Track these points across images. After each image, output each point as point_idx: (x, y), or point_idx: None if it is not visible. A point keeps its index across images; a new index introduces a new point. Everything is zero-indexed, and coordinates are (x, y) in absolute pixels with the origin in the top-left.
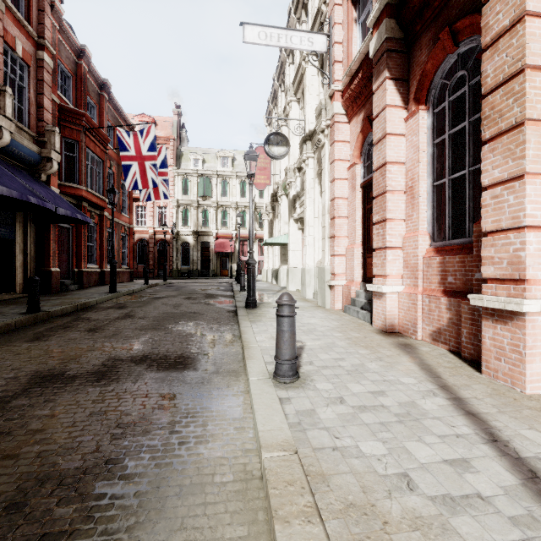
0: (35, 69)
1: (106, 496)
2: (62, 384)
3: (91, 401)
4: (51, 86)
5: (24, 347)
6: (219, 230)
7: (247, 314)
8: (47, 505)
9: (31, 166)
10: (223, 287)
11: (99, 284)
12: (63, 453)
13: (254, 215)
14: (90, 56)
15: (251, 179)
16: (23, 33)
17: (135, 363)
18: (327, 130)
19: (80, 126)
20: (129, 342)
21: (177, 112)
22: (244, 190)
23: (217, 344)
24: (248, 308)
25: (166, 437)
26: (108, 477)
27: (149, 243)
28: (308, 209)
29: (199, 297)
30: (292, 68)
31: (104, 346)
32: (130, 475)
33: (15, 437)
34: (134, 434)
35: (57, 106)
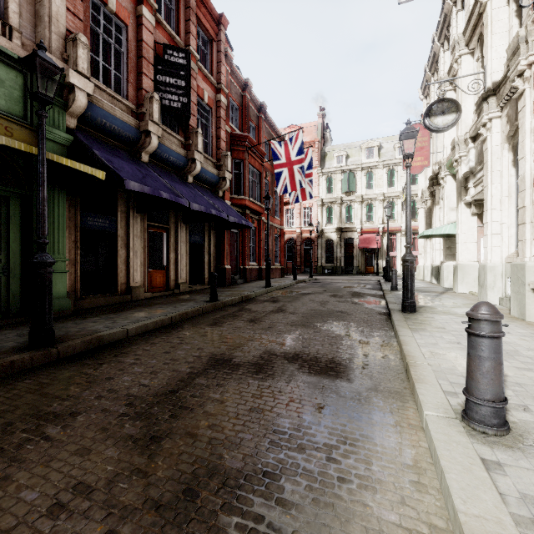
0: (215, 110)
1: (263, 521)
2: (229, 370)
3: (251, 394)
4: (225, 120)
5: (206, 330)
6: (363, 225)
7: (404, 319)
8: (213, 504)
9: (213, 186)
10: (370, 285)
11: (257, 279)
12: (228, 446)
13: (405, 205)
14: (251, 86)
15: (408, 161)
16: (208, 84)
17: (288, 360)
18: (529, 70)
19: (244, 147)
20: (282, 337)
21: (321, 115)
22: (392, 179)
23: (371, 352)
24: (404, 311)
25: (322, 463)
26: (265, 494)
27: (296, 242)
28: (491, 186)
29: (345, 295)
30: (460, 16)
31: (261, 337)
32: (287, 502)
33: (195, 415)
34: (289, 446)
35: (229, 135)
